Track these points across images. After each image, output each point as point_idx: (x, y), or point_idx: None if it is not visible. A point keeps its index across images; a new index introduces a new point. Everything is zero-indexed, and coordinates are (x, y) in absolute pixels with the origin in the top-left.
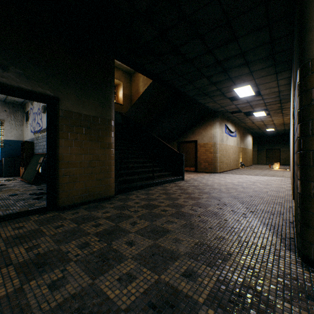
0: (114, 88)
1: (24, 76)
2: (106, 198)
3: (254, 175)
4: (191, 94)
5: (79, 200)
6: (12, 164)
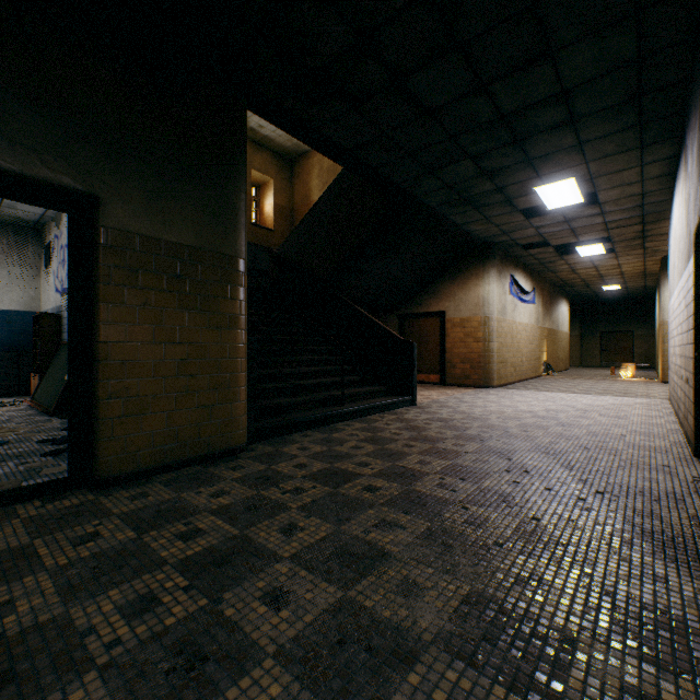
0: (244, 178)
1: (0, 135)
2: (224, 453)
3: (581, 393)
4: (433, 202)
5: (154, 460)
6: (11, 367)
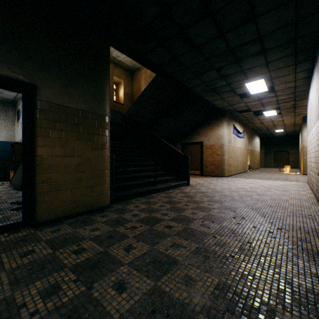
0: (108, 78)
1: None
2: (98, 209)
3: (266, 179)
4: (197, 90)
5: (64, 212)
6: (1, 167)
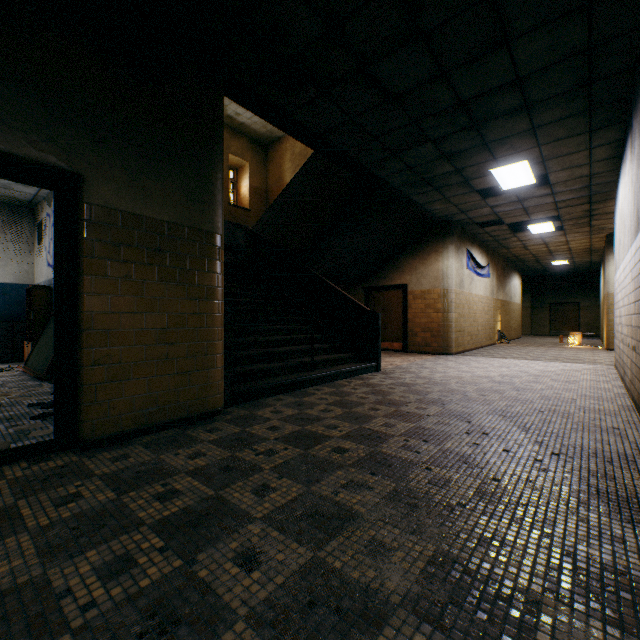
0: (221, 159)
1: None
2: (201, 416)
3: (533, 359)
4: (396, 183)
5: (135, 423)
6: (7, 336)
